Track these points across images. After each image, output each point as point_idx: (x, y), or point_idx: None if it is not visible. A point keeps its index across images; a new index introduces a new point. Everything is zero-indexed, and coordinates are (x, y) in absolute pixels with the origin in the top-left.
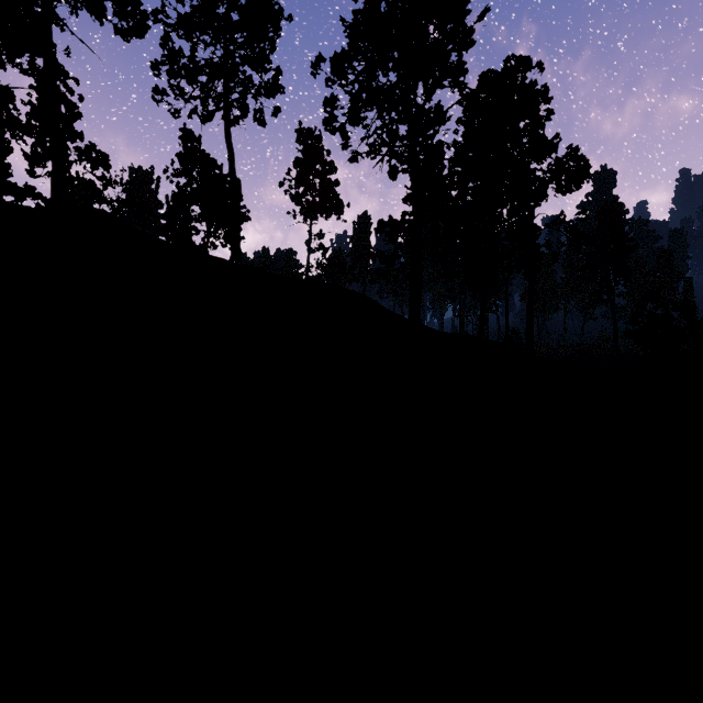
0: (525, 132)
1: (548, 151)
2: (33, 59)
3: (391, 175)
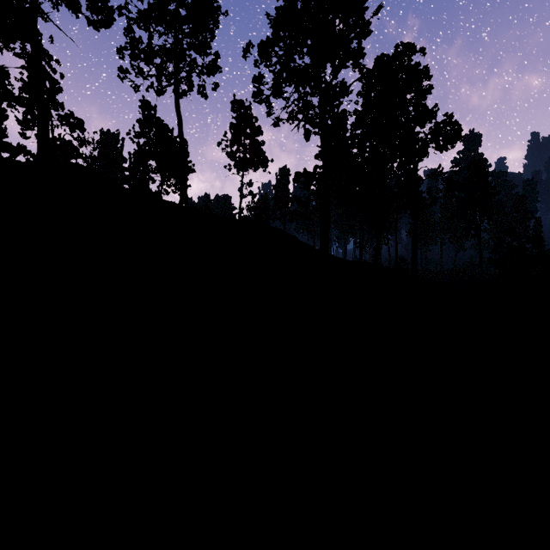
0: (411, 102)
1: (429, 117)
2: (24, 45)
3: (305, 136)
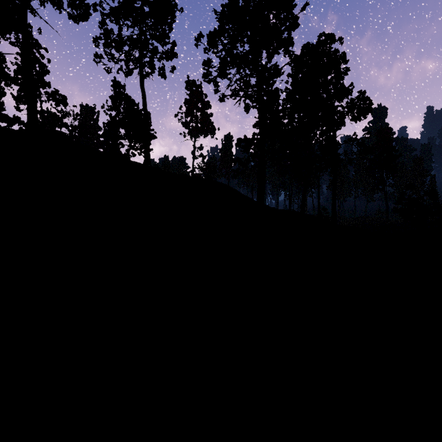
0: (331, 82)
1: (346, 94)
2: (17, 35)
3: (246, 109)
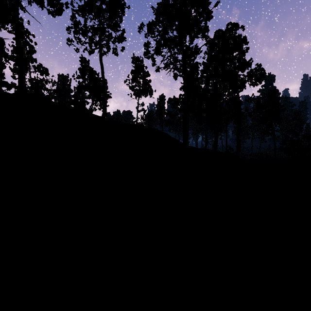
0: (236, 57)
1: (247, 66)
2: (13, 26)
3: (174, 77)
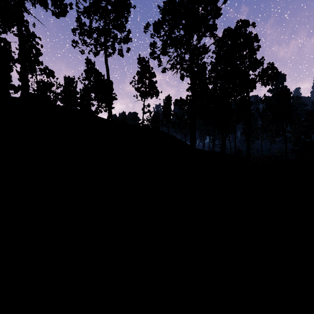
0: (246, 56)
1: (258, 65)
2: None
3: (181, 78)
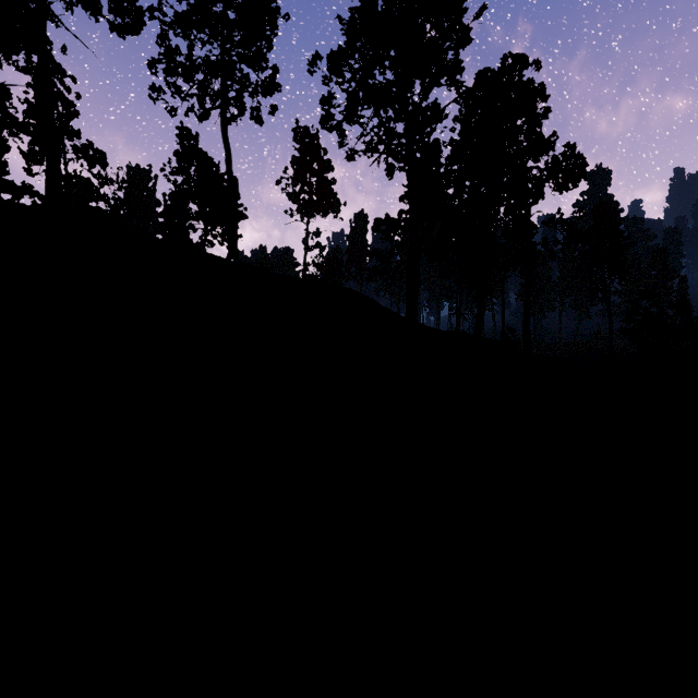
0: (522, 130)
1: (545, 149)
2: (29, 57)
3: (388, 173)
